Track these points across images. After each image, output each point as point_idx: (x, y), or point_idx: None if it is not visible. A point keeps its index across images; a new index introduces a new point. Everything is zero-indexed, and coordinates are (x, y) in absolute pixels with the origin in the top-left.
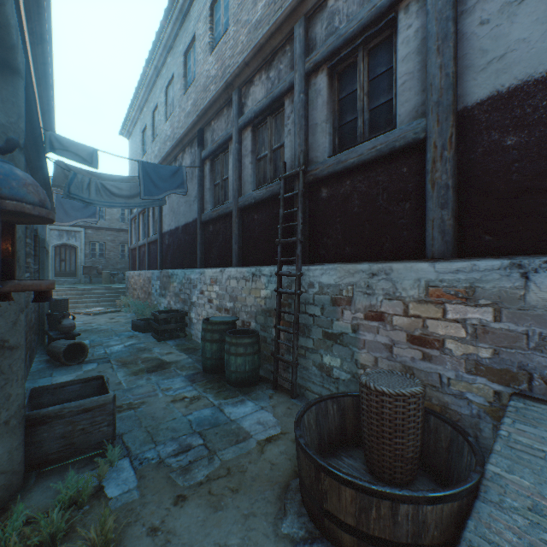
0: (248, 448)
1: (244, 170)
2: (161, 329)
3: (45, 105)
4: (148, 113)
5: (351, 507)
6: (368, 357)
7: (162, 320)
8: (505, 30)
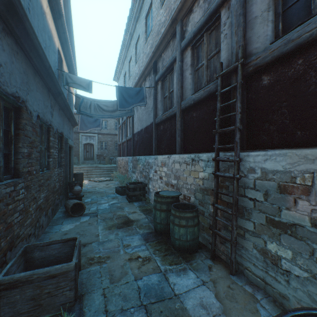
0: None
1: (185, 81)
2: (131, 194)
3: (69, 61)
4: (126, 63)
5: None
6: None
7: (131, 189)
8: None
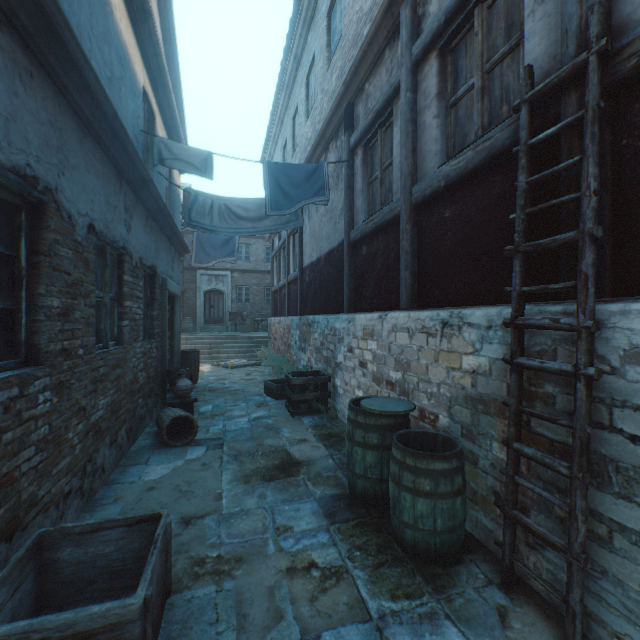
0: None
1: (422, 135)
2: (295, 399)
3: (169, 120)
4: (288, 122)
5: None
6: None
7: (297, 387)
8: None
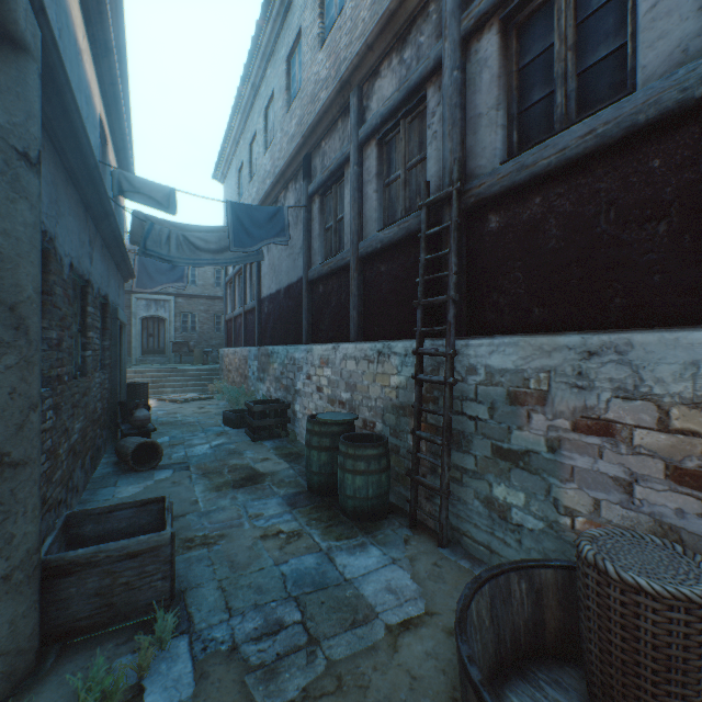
0: (371, 639)
1: (366, 203)
2: (257, 425)
3: (119, 141)
4: (244, 146)
5: None
6: (580, 497)
7: (258, 414)
8: None
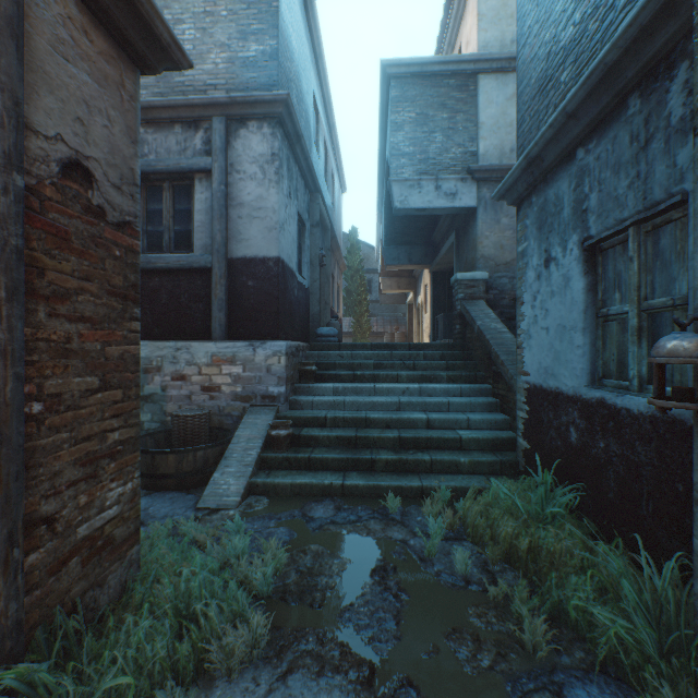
0: None
1: None
2: None
3: None
4: None
5: (174, 463)
6: (175, 407)
7: None
8: (249, 227)
